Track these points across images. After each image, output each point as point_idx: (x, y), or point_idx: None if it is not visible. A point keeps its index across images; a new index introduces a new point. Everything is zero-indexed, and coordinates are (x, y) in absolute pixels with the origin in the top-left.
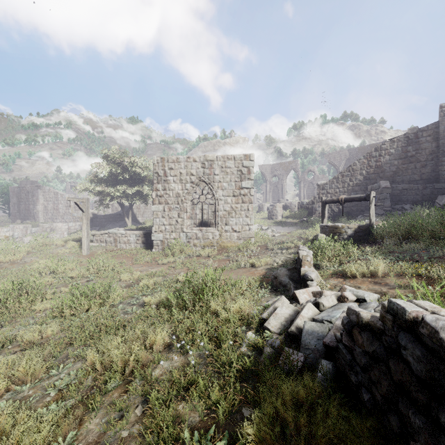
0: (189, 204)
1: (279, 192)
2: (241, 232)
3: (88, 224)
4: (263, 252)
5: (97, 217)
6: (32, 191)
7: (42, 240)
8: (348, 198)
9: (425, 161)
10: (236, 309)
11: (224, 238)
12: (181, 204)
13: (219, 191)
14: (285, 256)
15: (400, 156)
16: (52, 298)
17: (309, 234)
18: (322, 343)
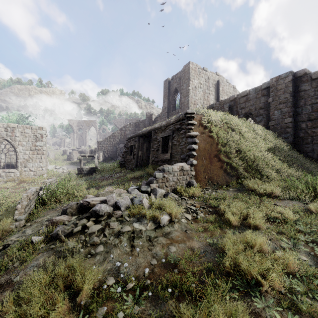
0: None
1: (83, 140)
2: (36, 171)
3: None
4: None
5: None
6: None
7: None
8: (89, 155)
9: None
10: (12, 201)
11: (23, 175)
12: None
13: (19, 147)
14: None
15: (133, 132)
16: None
17: None
18: None
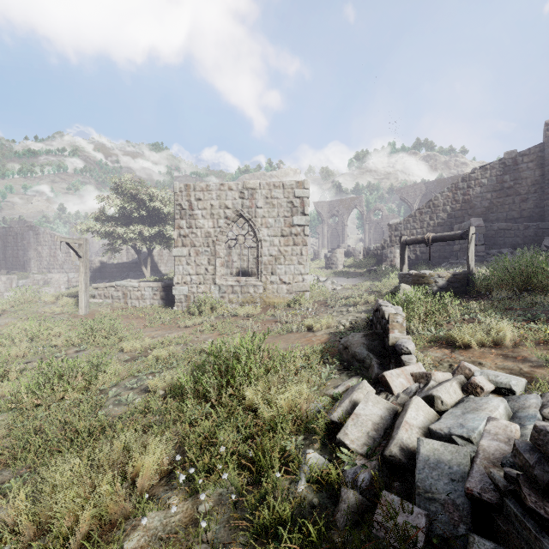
0: (223, 246)
1: (338, 235)
2: (292, 284)
3: (87, 273)
4: (323, 310)
5: (107, 267)
6: (22, 233)
7: (24, 295)
8: (437, 237)
9: (526, 194)
10: (287, 402)
11: (269, 291)
12: (212, 247)
13: (263, 229)
14: (353, 315)
15: (495, 188)
16: (18, 378)
17: (382, 286)
18: (462, 489)
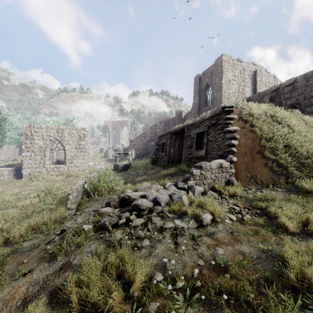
0: (48, 152)
1: (117, 139)
2: (80, 167)
3: None
4: None
5: None
6: None
7: None
8: (123, 153)
9: None
10: (63, 192)
11: (70, 170)
12: (43, 152)
13: (67, 146)
14: None
15: (163, 130)
16: None
17: None
18: None
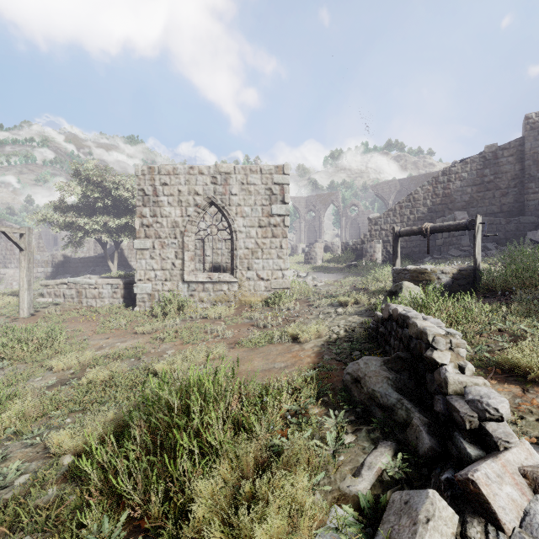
0: (192, 238)
1: (315, 231)
2: (271, 280)
3: (30, 268)
4: (307, 311)
5: (71, 261)
6: None
7: None
8: (436, 227)
9: (506, 188)
10: (274, 535)
11: (245, 289)
12: (179, 239)
13: (238, 219)
14: (345, 319)
15: (475, 182)
16: None
17: (370, 283)
18: None
